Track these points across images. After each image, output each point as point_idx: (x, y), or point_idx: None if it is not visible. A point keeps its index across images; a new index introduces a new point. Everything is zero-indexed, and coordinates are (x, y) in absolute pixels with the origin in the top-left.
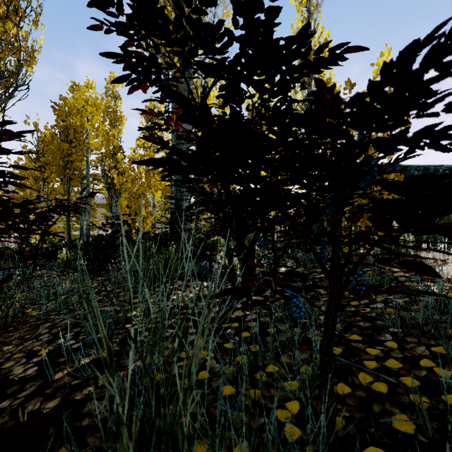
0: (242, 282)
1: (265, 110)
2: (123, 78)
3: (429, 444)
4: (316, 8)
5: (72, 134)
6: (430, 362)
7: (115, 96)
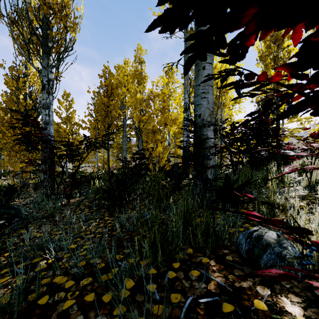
0: None
1: None
2: None
3: None
4: None
5: (110, 90)
6: None
7: (141, 61)
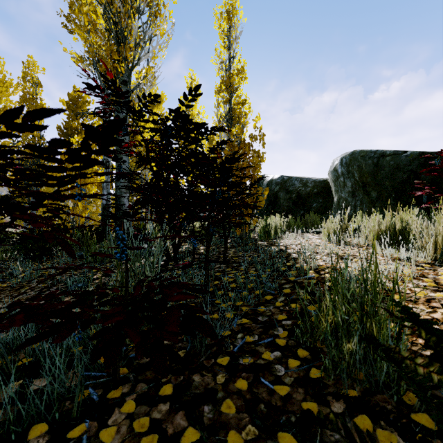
0: (173, 252)
1: (186, 151)
2: (99, 125)
3: (239, 289)
4: (234, 39)
5: None
6: (253, 271)
7: (35, 82)
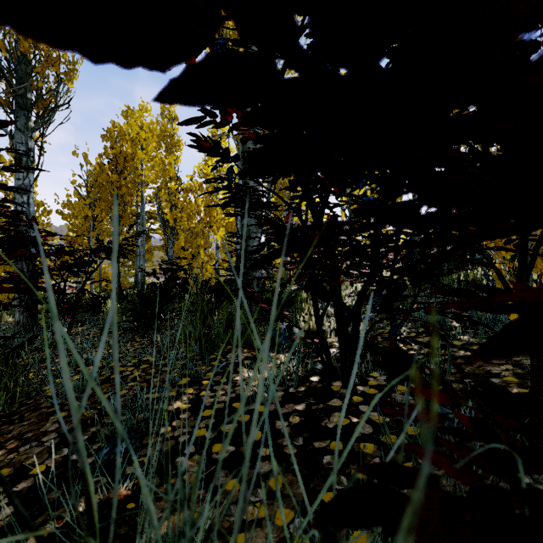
0: (341, 363)
1: None
2: None
3: None
4: None
5: (122, 163)
6: None
7: (172, 117)
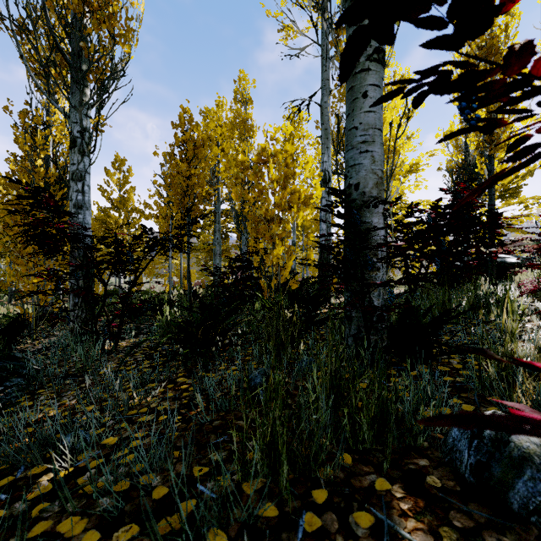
0: None
1: None
2: None
3: None
4: None
5: (191, 150)
6: None
7: (245, 100)
